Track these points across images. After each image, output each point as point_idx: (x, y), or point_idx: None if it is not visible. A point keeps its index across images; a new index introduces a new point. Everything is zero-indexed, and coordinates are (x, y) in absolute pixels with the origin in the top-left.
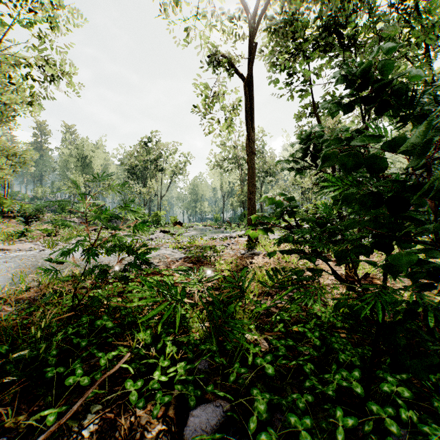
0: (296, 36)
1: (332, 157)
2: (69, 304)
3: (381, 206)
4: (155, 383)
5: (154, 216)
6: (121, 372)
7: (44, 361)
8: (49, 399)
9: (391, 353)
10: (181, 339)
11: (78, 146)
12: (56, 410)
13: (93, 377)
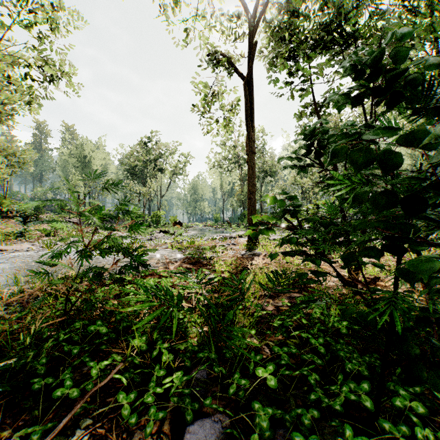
0: (297, 33)
1: (340, 152)
2: (63, 307)
3: (394, 206)
4: (148, 396)
5: (154, 216)
6: (114, 382)
7: (33, 370)
8: (36, 413)
9: (403, 364)
10: (178, 347)
11: (78, 145)
12: (40, 427)
13: (84, 387)
